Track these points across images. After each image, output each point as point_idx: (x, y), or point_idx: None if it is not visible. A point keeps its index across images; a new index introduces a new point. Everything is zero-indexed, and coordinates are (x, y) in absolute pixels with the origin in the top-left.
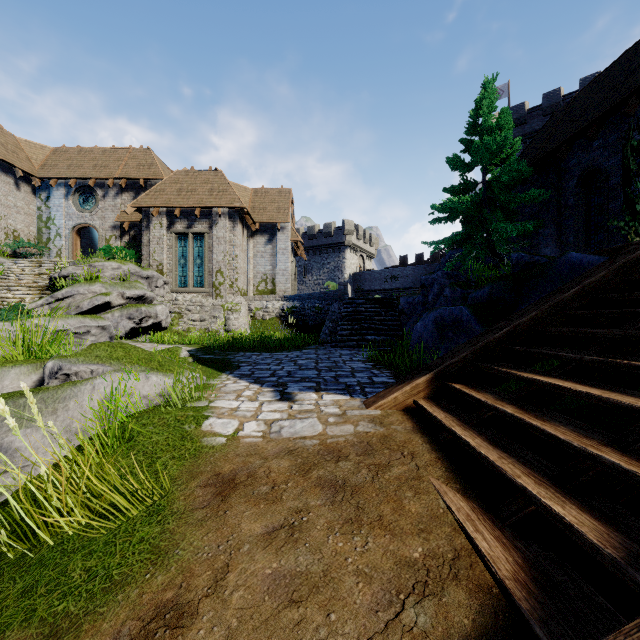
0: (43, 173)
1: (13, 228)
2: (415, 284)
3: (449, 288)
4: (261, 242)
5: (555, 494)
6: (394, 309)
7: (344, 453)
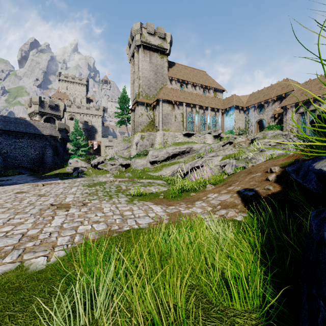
0: (246, 105)
1: (238, 126)
2: None
3: None
4: None
5: None
6: None
7: None
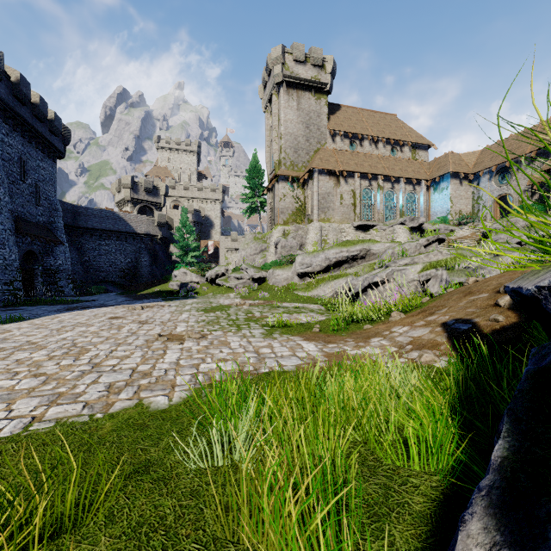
0: (474, 170)
1: (458, 209)
2: None
3: None
4: None
5: None
6: None
7: None
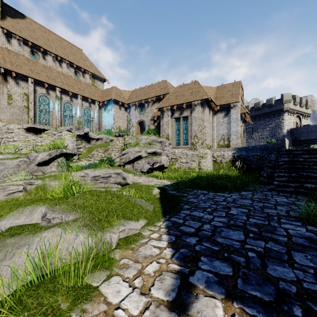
0: (128, 101)
1: (119, 125)
2: None
3: None
4: (220, 116)
5: None
6: None
7: None
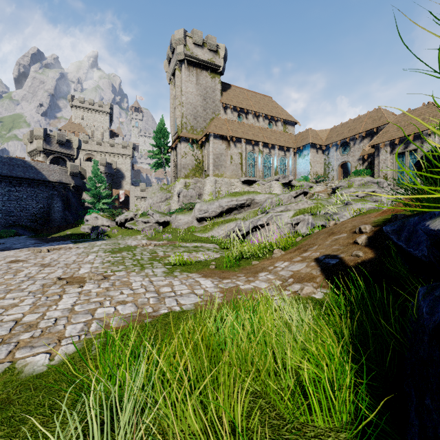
0: (326, 143)
1: (315, 171)
2: None
3: None
4: None
5: None
6: None
7: None
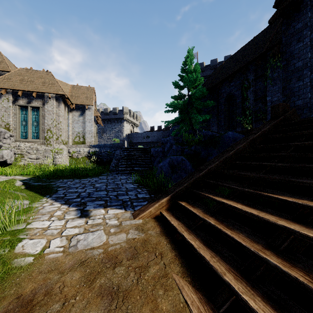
0: None
1: None
2: (158, 140)
3: (175, 145)
4: (76, 115)
5: (247, 287)
6: (148, 153)
7: (119, 259)
